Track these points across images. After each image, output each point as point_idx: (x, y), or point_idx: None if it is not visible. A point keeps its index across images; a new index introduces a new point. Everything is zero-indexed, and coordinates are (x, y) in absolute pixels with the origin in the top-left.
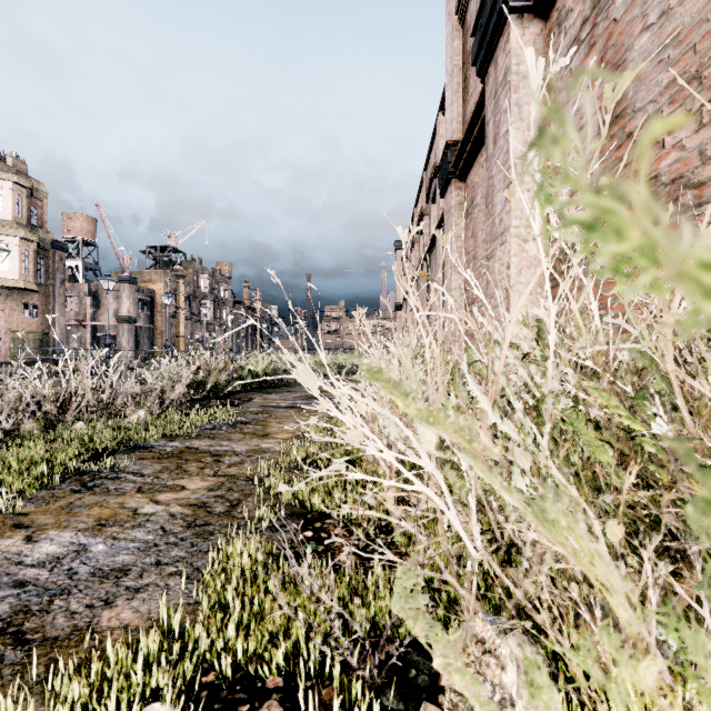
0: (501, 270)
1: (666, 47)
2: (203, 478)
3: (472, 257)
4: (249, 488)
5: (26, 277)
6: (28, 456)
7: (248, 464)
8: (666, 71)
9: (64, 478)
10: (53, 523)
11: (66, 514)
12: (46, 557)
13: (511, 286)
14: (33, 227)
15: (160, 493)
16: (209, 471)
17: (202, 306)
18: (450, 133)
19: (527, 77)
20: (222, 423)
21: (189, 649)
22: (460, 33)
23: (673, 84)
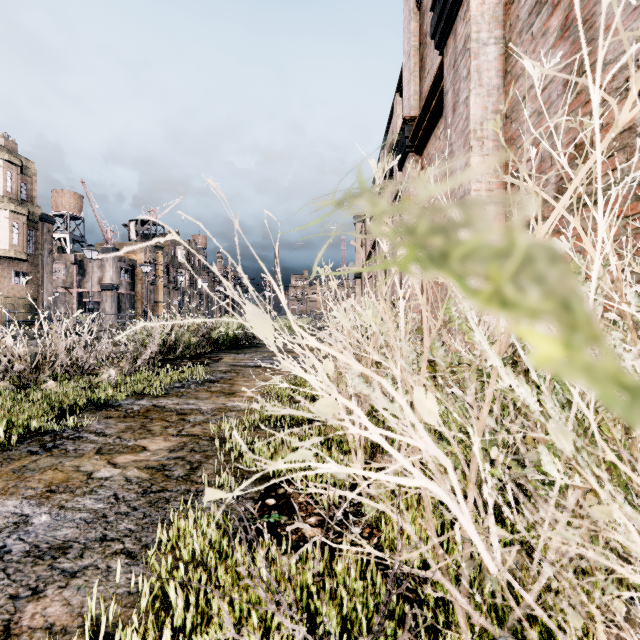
0: None
1: None
2: (166, 438)
3: None
4: (211, 448)
5: (16, 247)
6: None
7: (212, 423)
8: None
9: (25, 438)
10: None
11: (15, 479)
12: None
13: None
14: (23, 201)
15: (119, 455)
16: (173, 430)
17: (179, 274)
18: (407, 110)
19: (486, 44)
20: (191, 382)
21: None
22: (417, 16)
23: None
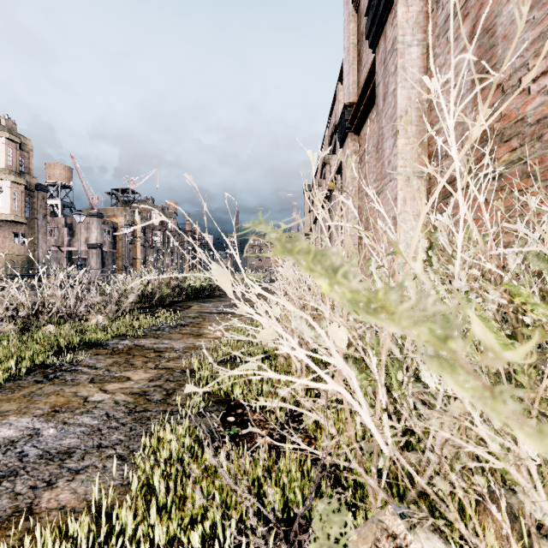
0: (389, 202)
1: (531, 9)
2: (146, 370)
3: (365, 194)
4: (183, 379)
5: (15, 212)
6: (2, 352)
7: (184, 359)
8: (531, 30)
9: (31, 370)
10: (14, 410)
11: (26, 402)
12: (2, 440)
13: (398, 214)
14: (22, 173)
15: (108, 383)
16: (151, 365)
17: (154, 235)
18: (347, 97)
19: (410, 45)
20: (165, 326)
21: (115, 533)
22: (355, 18)
23: (538, 40)
